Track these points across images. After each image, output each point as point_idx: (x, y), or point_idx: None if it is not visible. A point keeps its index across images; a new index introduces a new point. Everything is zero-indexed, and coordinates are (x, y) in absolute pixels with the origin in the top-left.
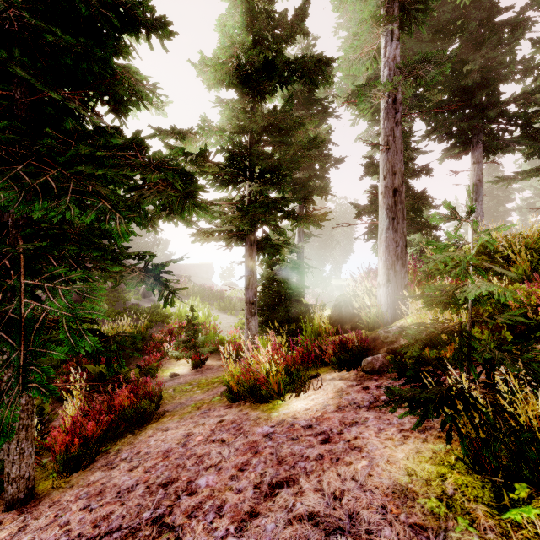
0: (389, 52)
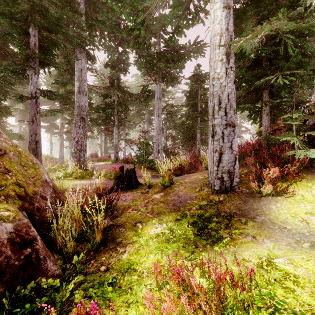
0: (19, 128)
